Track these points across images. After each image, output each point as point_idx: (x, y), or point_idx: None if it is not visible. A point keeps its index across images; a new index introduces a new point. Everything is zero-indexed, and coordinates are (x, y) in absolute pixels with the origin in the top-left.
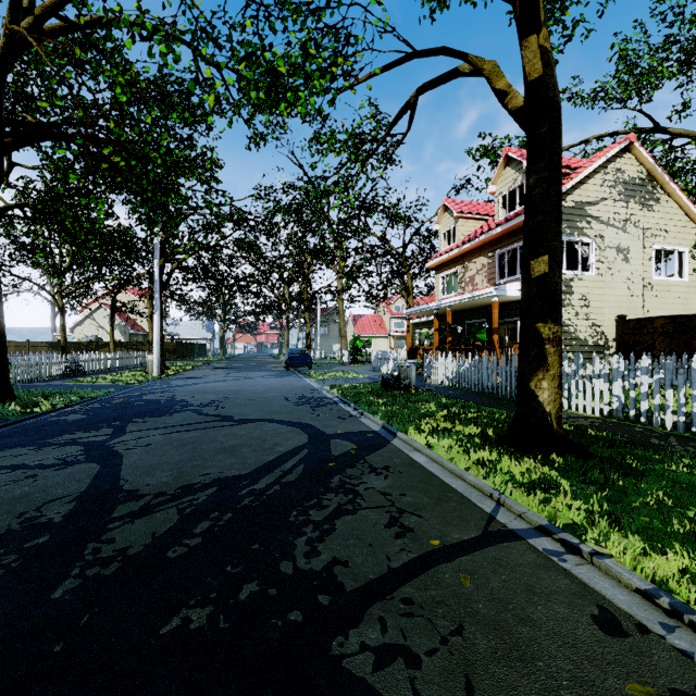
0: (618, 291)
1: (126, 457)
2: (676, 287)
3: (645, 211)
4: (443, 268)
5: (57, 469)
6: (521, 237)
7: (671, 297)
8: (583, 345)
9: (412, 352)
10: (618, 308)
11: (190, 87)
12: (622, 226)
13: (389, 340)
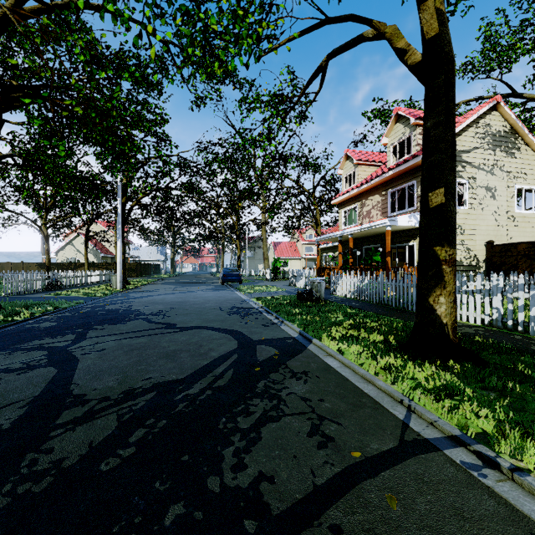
0: (487, 222)
1: (81, 361)
2: (534, 219)
3: (509, 158)
4: (345, 204)
5: (19, 373)
6: (409, 179)
7: (529, 227)
8: (459, 265)
9: (321, 271)
10: (487, 235)
11: (135, 42)
12: (490, 170)
13: (302, 262)
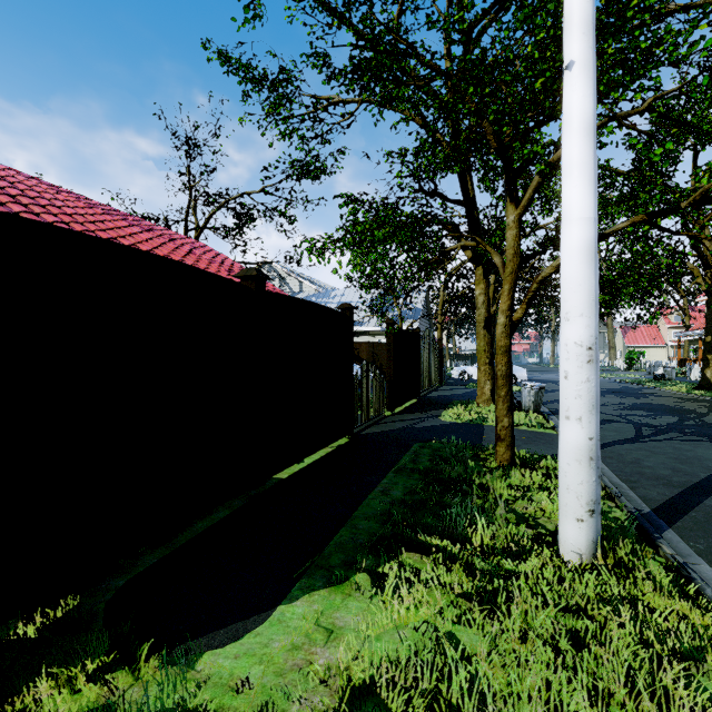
0: None
1: None
2: None
3: None
4: None
5: None
6: None
7: None
8: None
9: (682, 362)
10: None
11: None
12: None
13: (667, 350)
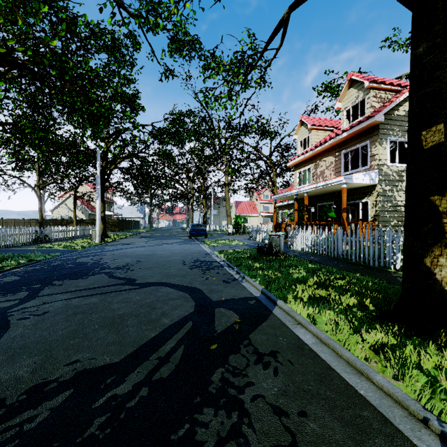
0: None
1: (10, 330)
2: None
3: None
4: (299, 166)
5: None
6: (362, 139)
7: None
8: None
9: (278, 226)
10: None
11: None
12: None
13: (260, 218)
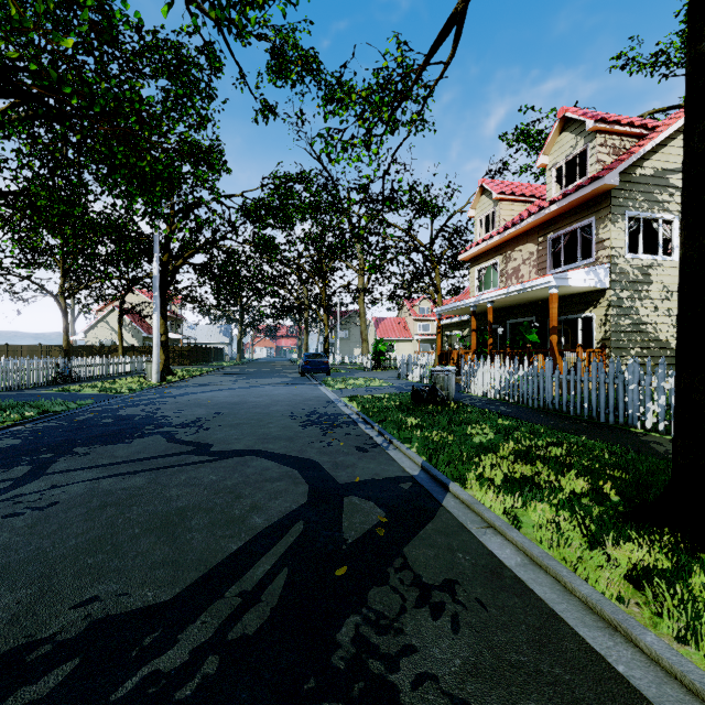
0: None
1: None
2: None
3: None
4: (479, 259)
5: None
6: (583, 215)
7: None
8: (664, 348)
9: (444, 357)
10: None
11: None
12: None
13: (414, 344)
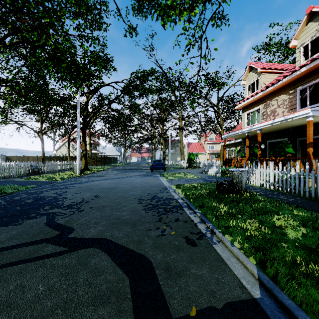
0: None
1: None
2: None
3: None
4: (248, 108)
5: None
6: None
7: None
8: None
9: (227, 162)
10: None
11: None
12: None
13: (206, 155)
